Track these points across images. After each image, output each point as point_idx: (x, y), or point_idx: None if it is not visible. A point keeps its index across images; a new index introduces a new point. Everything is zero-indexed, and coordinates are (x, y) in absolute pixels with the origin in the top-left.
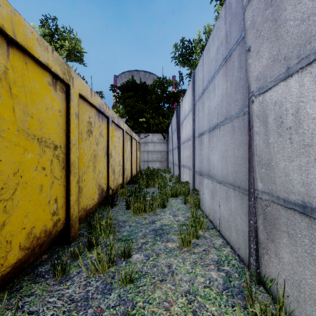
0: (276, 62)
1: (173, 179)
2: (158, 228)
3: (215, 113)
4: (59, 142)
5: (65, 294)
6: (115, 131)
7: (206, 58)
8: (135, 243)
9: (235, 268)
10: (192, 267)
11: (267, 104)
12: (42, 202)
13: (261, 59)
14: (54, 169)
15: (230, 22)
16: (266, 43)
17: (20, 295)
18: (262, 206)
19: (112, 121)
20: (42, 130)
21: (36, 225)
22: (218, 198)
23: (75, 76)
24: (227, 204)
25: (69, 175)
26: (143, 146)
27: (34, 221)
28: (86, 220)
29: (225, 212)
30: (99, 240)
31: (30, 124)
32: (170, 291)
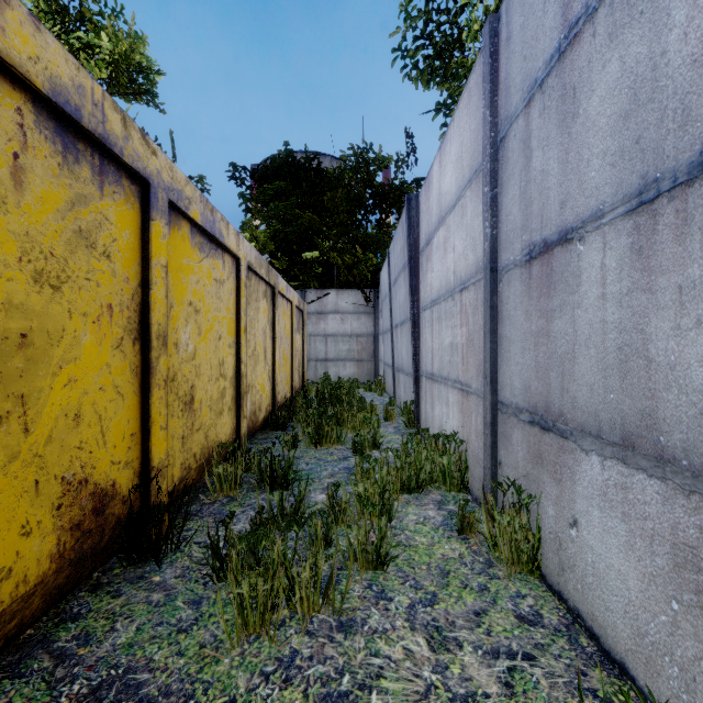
0: None
1: (395, 413)
2: None
3: None
4: None
5: None
6: (195, 254)
7: None
8: None
9: None
10: None
11: None
12: None
13: None
14: None
15: None
16: None
17: None
18: None
19: (177, 207)
20: None
21: None
22: None
23: None
24: None
25: None
26: (315, 321)
27: None
28: None
29: None
30: None
31: None
32: None
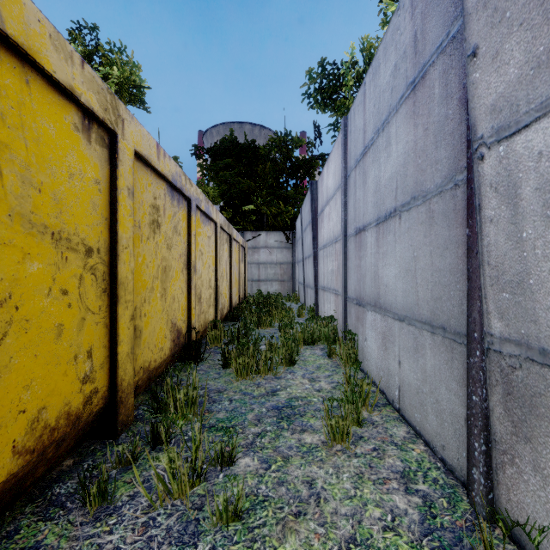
0: (545, 68)
1: (304, 312)
2: (283, 405)
3: (389, 189)
4: (95, 242)
5: (104, 544)
6: (201, 225)
7: (370, 88)
8: (242, 434)
9: (440, 487)
10: (356, 486)
11: (518, 159)
12: (61, 357)
13: (504, 68)
14: (85, 293)
15: (424, 13)
16: (518, 32)
17: (15, 547)
18: (502, 368)
19: (197, 206)
20: (62, 216)
21: (49, 403)
22: (397, 348)
23: (127, 117)
24: (418, 360)
25: (116, 304)
26: (251, 254)
27: (45, 397)
28: (149, 390)
29: (412, 375)
30: (173, 429)
31: (36, 203)
32: (315, 537)
